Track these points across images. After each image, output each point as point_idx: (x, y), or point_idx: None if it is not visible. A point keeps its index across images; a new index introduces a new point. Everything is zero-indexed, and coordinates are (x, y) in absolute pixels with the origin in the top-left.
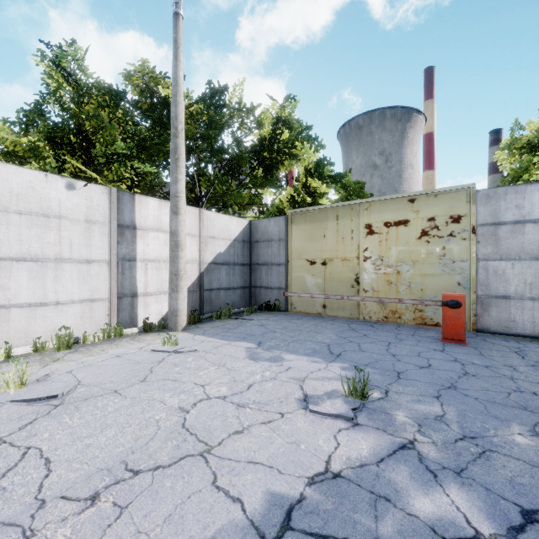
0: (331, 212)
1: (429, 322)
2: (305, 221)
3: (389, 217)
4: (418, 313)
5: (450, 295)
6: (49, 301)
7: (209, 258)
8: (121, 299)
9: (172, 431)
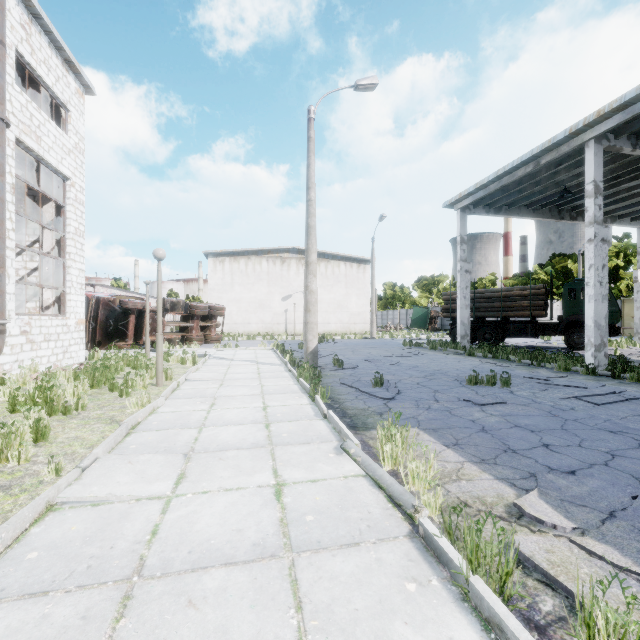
0: None
1: None
2: (630, 303)
3: None
4: None
5: None
6: None
7: None
8: None
9: None
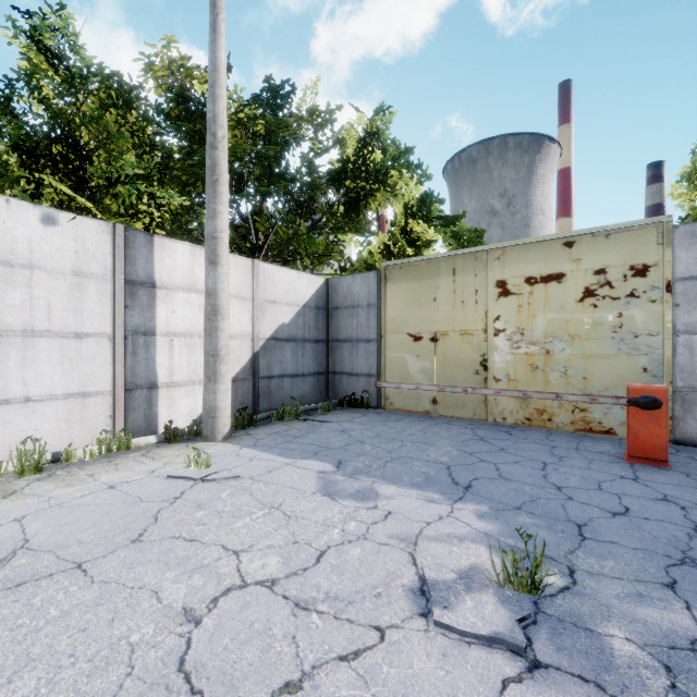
0: (444, 264)
1: (596, 428)
2: (406, 278)
3: (533, 270)
4: (580, 414)
5: (642, 388)
6: (12, 397)
7: (267, 331)
8: (132, 392)
9: (154, 682)
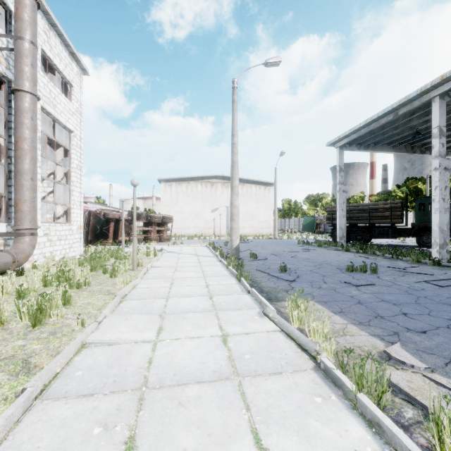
0: None
1: None
2: None
3: None
4: None
5: None
6: None
7: None
8: None
9: None
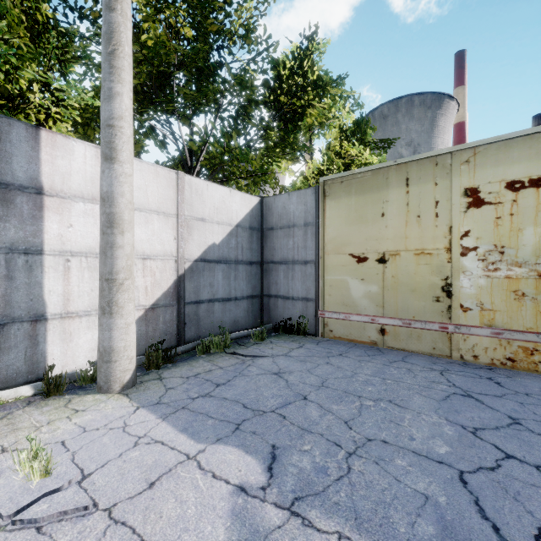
0: (395, 174)
1: None
2: (348, 193)
3: (518, 172)
4: None
5: None
6: None
7: (194, 251)
8: (5, 327)
9: None
